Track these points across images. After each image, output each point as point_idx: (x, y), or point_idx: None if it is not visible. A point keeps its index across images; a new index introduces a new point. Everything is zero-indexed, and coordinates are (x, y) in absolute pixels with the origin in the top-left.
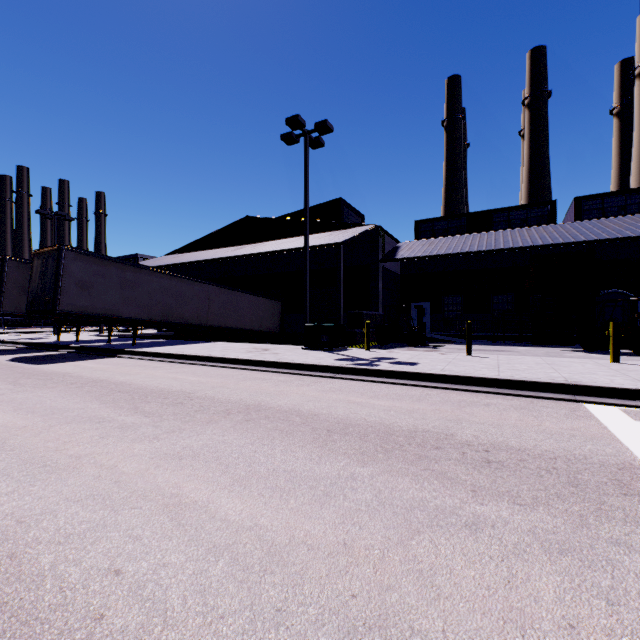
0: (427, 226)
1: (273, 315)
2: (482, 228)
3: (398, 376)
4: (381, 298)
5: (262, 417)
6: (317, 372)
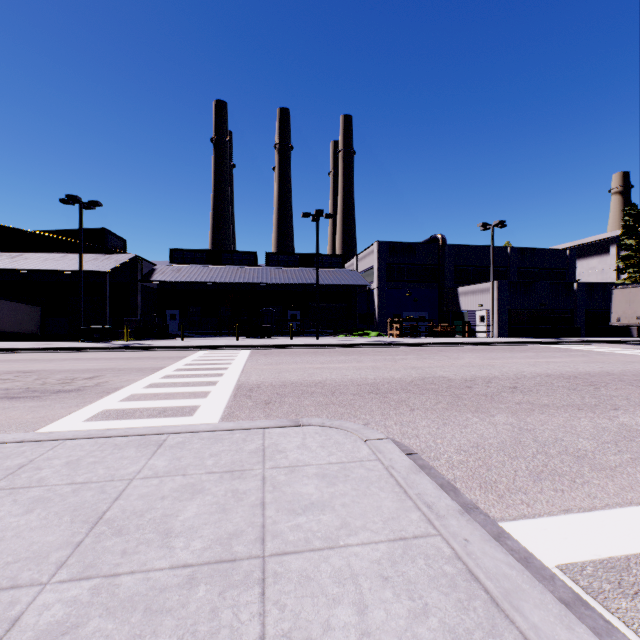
0: (180, 254)
1: (33, 319)
2: (217, 261)
3: (141, 348)
4: (140, 307)
5: (83, 359)
6: (98, 350)
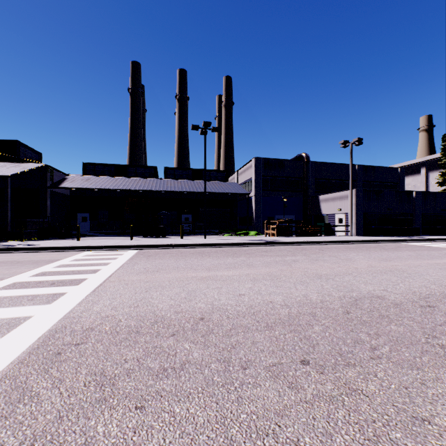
0: (91, 167)
1: None
2: (123, 174)
3: (21, 250)
4: (49, 210)
5: None
6: None
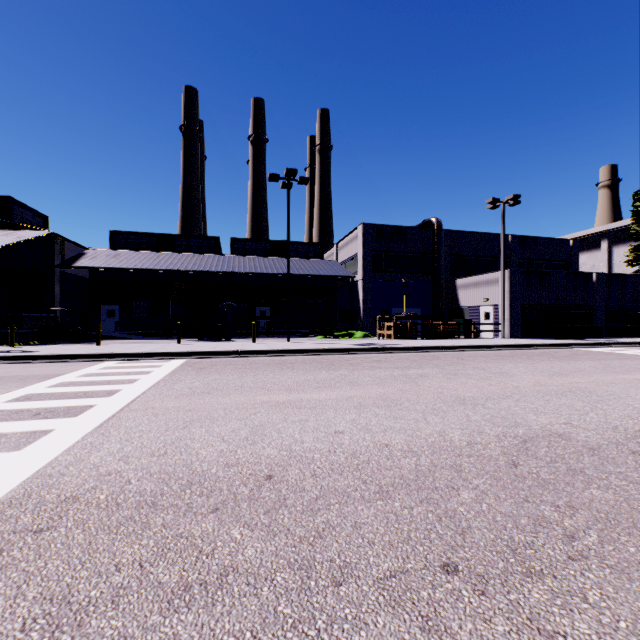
0: (122, 237)
1: None
2: (169, 248)
3: (8, 359)
4: (59, 301)
5: None
6: None
